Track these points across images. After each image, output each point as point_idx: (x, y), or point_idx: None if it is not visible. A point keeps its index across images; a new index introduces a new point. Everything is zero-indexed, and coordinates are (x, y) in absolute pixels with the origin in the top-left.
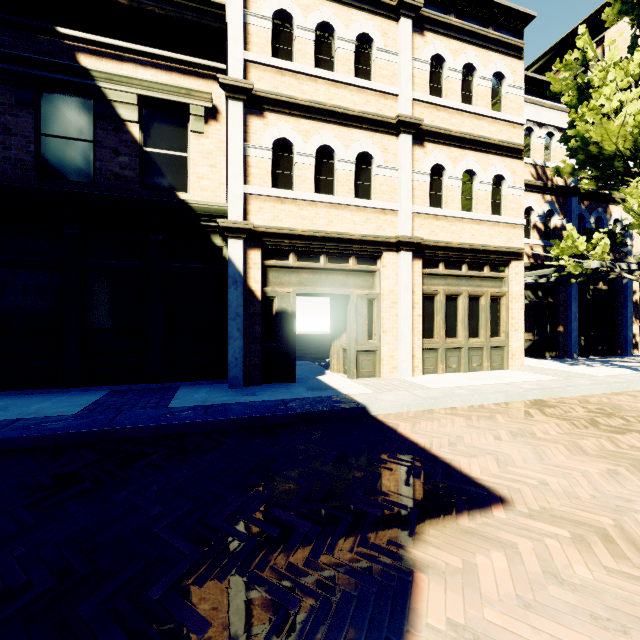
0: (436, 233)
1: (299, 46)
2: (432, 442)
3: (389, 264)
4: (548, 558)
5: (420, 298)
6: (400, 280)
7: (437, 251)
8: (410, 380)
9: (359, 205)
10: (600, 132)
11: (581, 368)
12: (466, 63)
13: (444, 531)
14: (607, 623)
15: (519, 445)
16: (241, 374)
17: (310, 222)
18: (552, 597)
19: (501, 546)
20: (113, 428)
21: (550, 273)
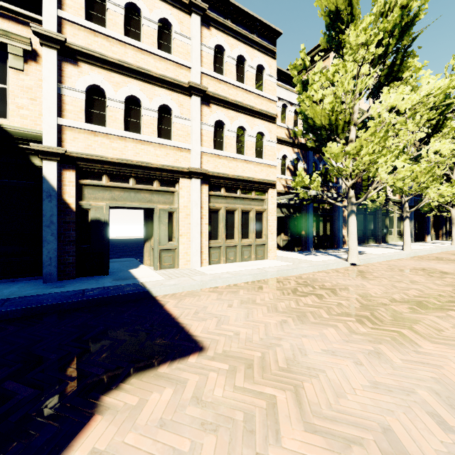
0: (219, 167)
1: (110, 16)
2: (183, 313)
3: (184, 187)
4: (203, 386)
5: (207, 212)
6: (192, 199)
7: (219, 180)
8: (198, 269)
9: (160, 143)
10: (312, 112)
11: (310, 257)
12: (239, 54)
13: (143, 378)
14: (209, 426)
15: (240, 309)
16: (55, 270)
17: (120, 152)
18: (185, 415)
19: (177, 383)
20: None
21: (292, 197)
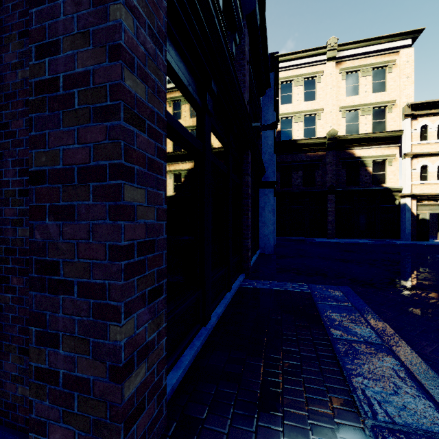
0: None
1: (430, 134)
2: None
3: None
4: None
5: None
6: None
7: None
8: None
9: None
10: None
11: None
12: None
13: None
14: None
15: None
16: (410, 237)
17: (435, 190)
18: None
19: None
20: (395, 244)
21: None
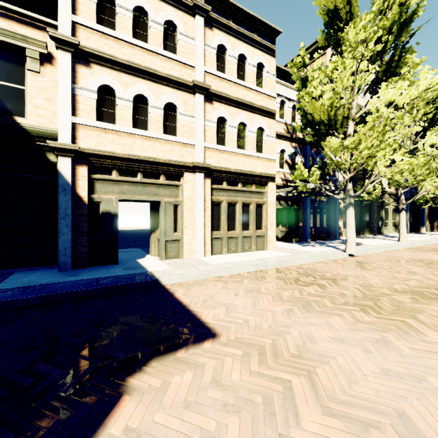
0: (221, 162)
1: (120, 20)
2: (193, 301)
3: (188, 181)
4: (220, 371)
5: (210, 204)
6: (196, 192)
7: (221, 173)
8: (201, 259)
9: (166, 139)
10: (312, 107)
11: (308, 248)
12: (240, 53)
13: (163, 362)
14: (231, 408)
15: (246, 298)
16: (70, 260)
17: (129, 148)
18: (207, 397)
19: (195, 367)
20: None
21: (291, 190)
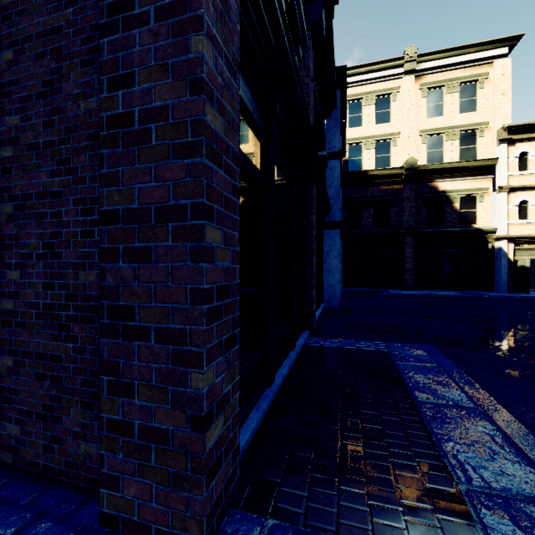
0: None
1: (531, 163)
2: None
3: None
4: None
5: None
6: None
7: None
8: None
9: None
10: None
11: None
12: None
13: None
14: None
15: None
16: (506, 289)
17: None
18: None
19: None
20: (488, 296)
21: None
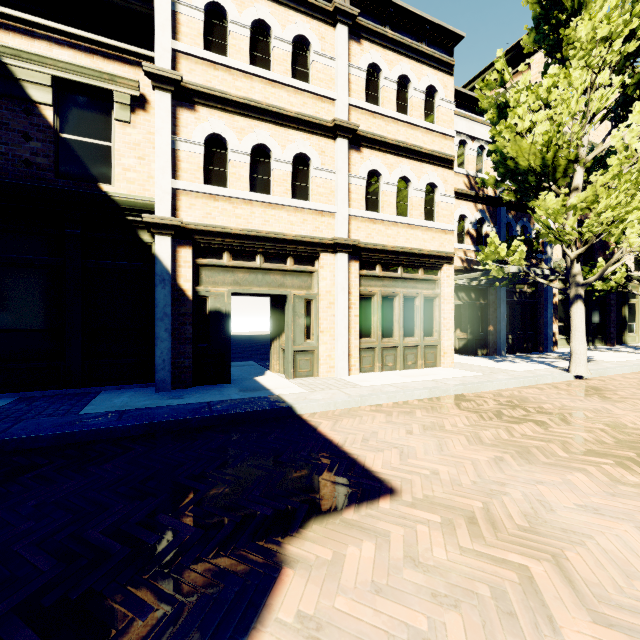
0: (373, 236)
1: (233, 41)
2: (347, 439)
3: (326, 265)
4: (414, 543)
5: (357, 299)
6: (337, 281)
7: (373, 253)
8: (346, 379)
9: (296, 206)
10: (515, 148)
11: (505, 364)
12: (401, 74)
13: (327, 525)
14: (444, 599)
15: (426, 438)
16: (169, 376)
17: (245, 221)
18: (404, 580)
19: (375, 535)
20: (4, 439)
21: (478, 276)
